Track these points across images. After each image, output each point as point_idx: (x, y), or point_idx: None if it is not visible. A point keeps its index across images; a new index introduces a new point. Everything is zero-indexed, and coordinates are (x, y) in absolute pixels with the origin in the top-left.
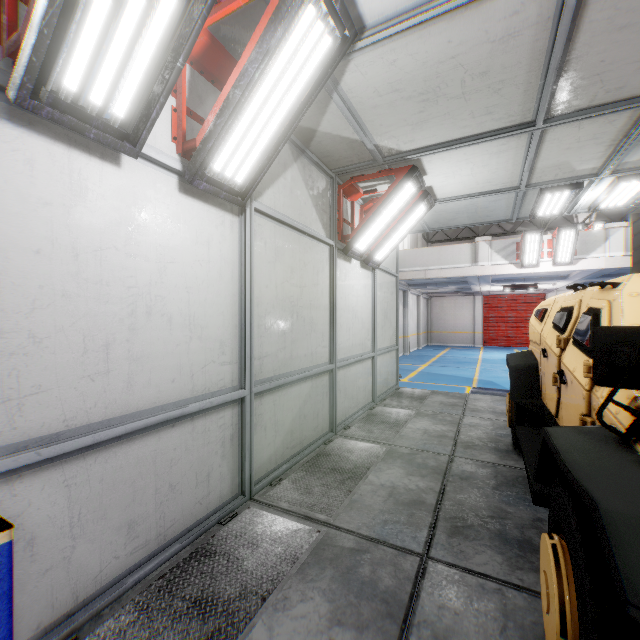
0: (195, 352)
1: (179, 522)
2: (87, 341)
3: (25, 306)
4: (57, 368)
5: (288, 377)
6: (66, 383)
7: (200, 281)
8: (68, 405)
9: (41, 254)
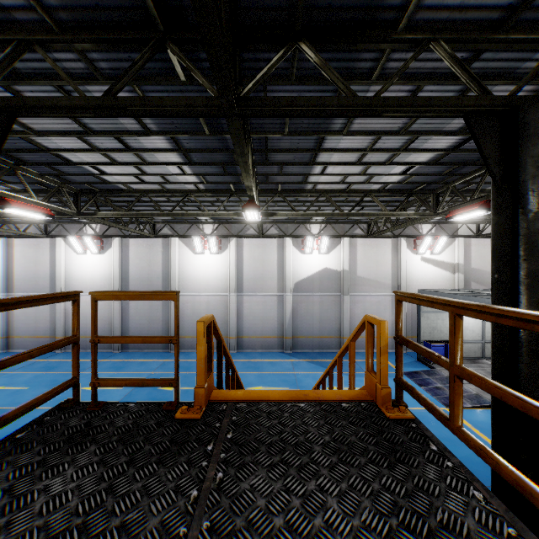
0: (473, 334)
1: (471, 355)
2: None
3: None
4: None
5: None
6: None
7: (474, 325)
8: None
9: None
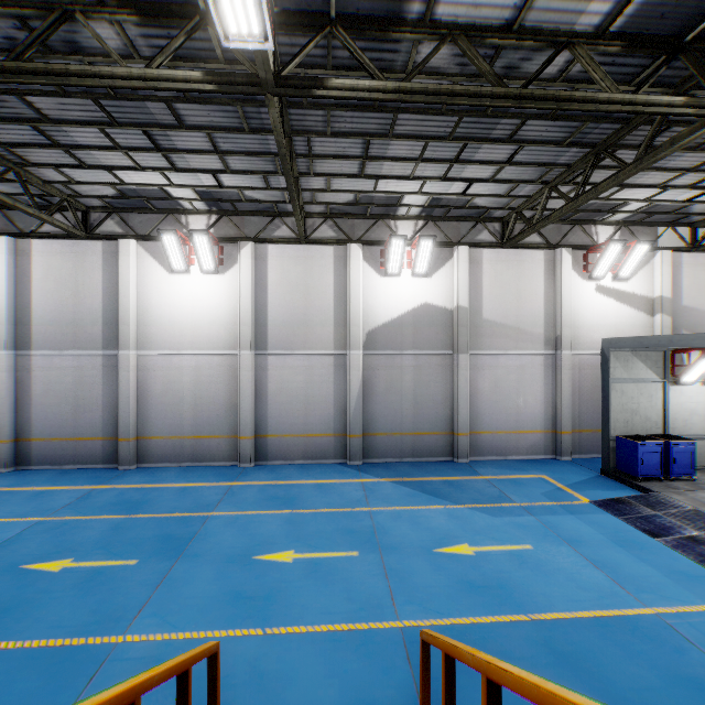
0: (703, 423)
1: (699, 463)
2: (681, 419)
3: (673, 414)
4: (677, 424)
5: None
6: (678, 427)
7: (704, 406)
8: (678, 430)
9: (675, 405)
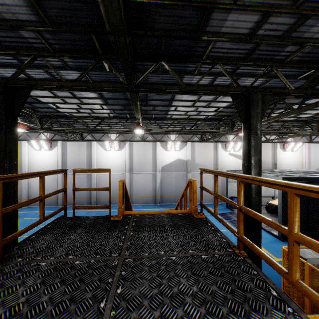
0: None
1: None
2: None
3: None
4: None
5: (265, 196)
6: None
7: None
8: None
9: None
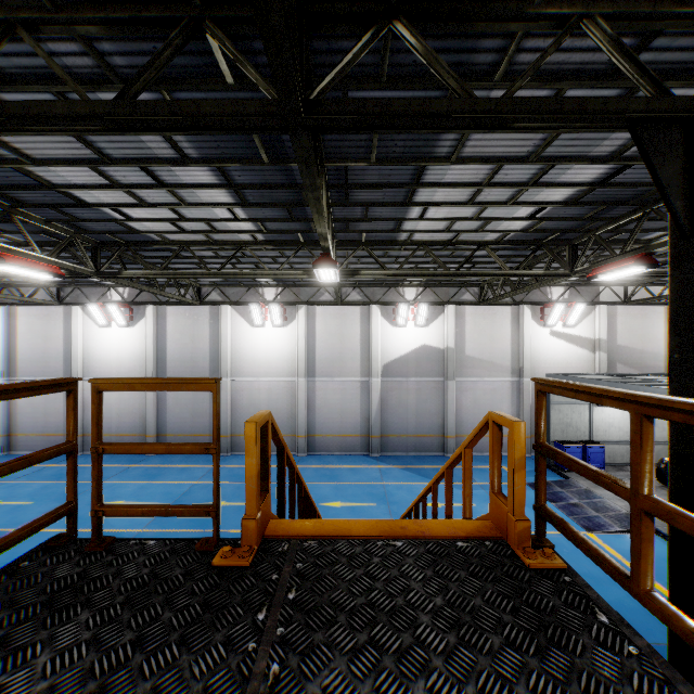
0: (620, 433)
1: (617, 461)
2: (603, 430)
3: (597, 426)
4: (600, 433)
5: None
6: (601, 435)
7: (621, 421)
8: (601, 438)
9: (598, 420)
